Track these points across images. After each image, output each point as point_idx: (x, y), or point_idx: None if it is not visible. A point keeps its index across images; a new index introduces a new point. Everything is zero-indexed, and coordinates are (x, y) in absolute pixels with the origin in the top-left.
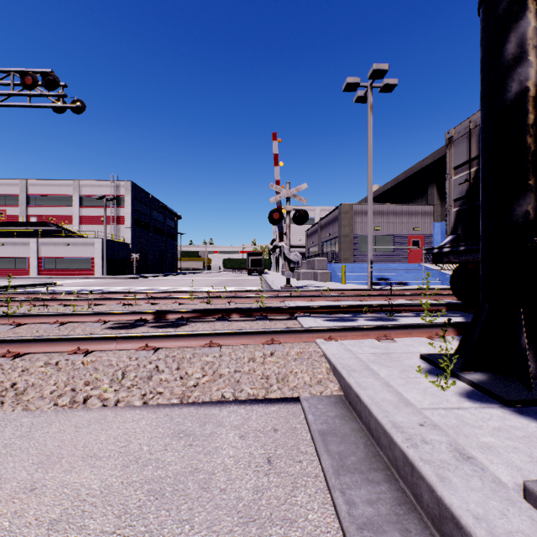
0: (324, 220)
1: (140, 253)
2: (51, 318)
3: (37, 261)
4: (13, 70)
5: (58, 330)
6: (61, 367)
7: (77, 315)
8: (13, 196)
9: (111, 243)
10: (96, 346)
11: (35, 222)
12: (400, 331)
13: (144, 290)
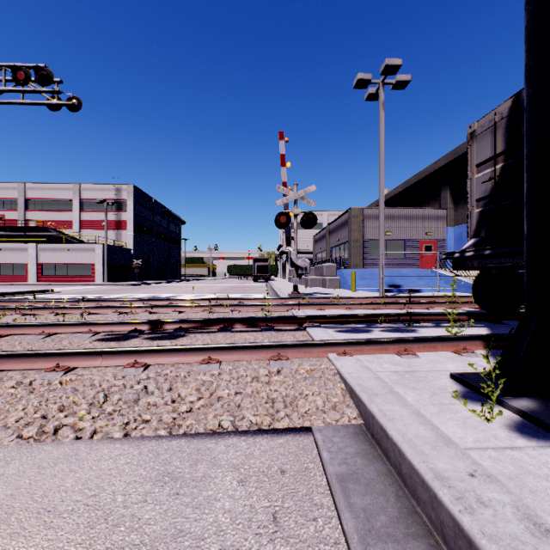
0: (332, 224)
1: (143, 259)
2: (37, 328)
3: (35, 267)
4: (4, 64)
5: (43, 342)
6: (34, 389)
7: (66, 325)
8: (12, 200)
9: (112, 249)
10: (78, 363)
11: (34, 227)
12: (423, 344)
13: (145, 298)
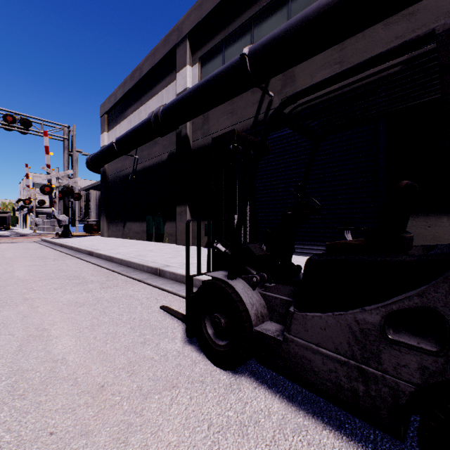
0: None
1: None
2: None
3: None
4: None
5: None
6: None
7: None
8: None
9: None
10: None
11: None
12: None
13: None
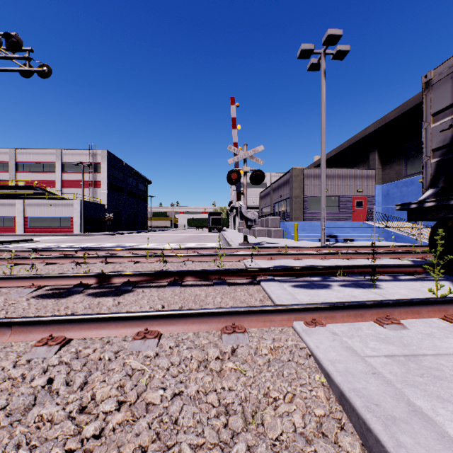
0: (276, 183)
1: (115, 213)
2: None
3: (23, 220)
4: None
5: None
6: None
7: (8, 278)
8: (4, 163)
9: (88, 204)
10: None
11: (22, 186)
12: (405, 308)
13: (111, 246)
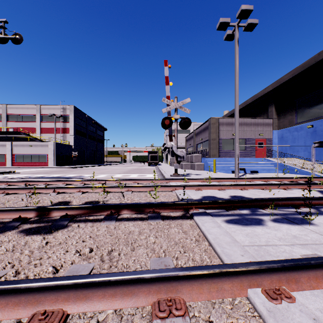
0: (198, 129)
1: (80, 152)
2: None
3: (11, 156)
4: None
5: None
6: None
7: None
8: None
9: (59, 145)
10: None
11: (11, 132)
12: None
13: (72, 177)
